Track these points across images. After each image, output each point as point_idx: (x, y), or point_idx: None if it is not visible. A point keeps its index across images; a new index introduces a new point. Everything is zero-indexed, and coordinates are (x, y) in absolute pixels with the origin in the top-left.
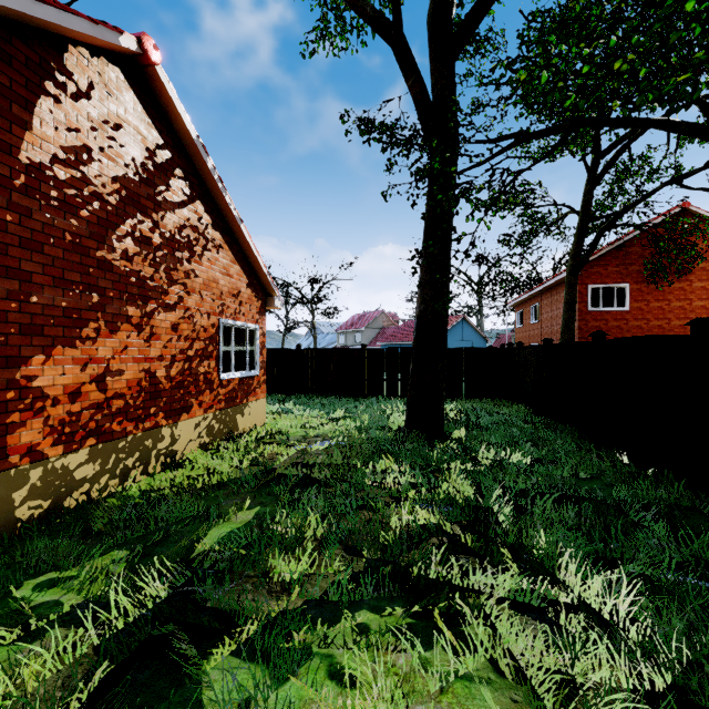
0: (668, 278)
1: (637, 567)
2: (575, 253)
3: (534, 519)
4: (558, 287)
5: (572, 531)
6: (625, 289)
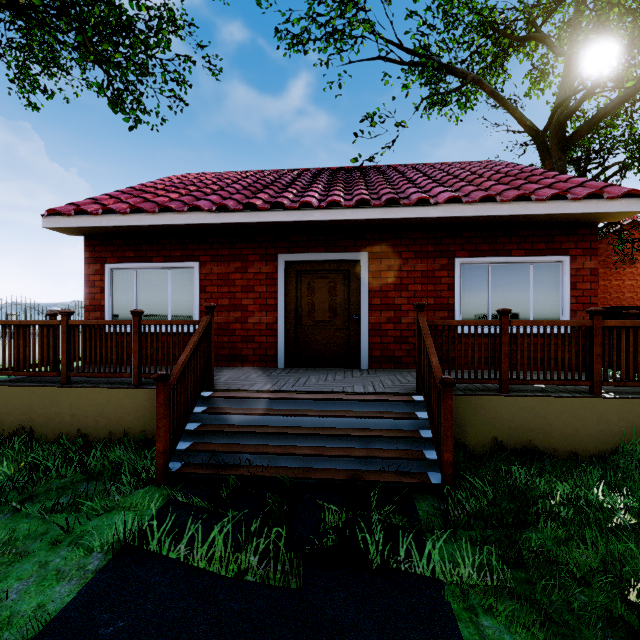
0: (623, 265)
1: None
2: None
3: None
4: None
5: None
6: None
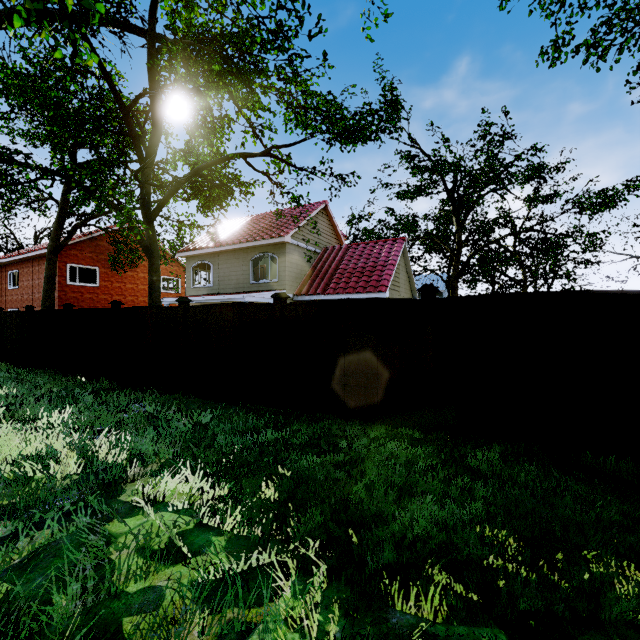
0: (125, 268)
1: (77, 408)
2: (56, 237)
3: (23, 405)
4: (40, 260)
5: (46, 405)
6: (97, 271)
